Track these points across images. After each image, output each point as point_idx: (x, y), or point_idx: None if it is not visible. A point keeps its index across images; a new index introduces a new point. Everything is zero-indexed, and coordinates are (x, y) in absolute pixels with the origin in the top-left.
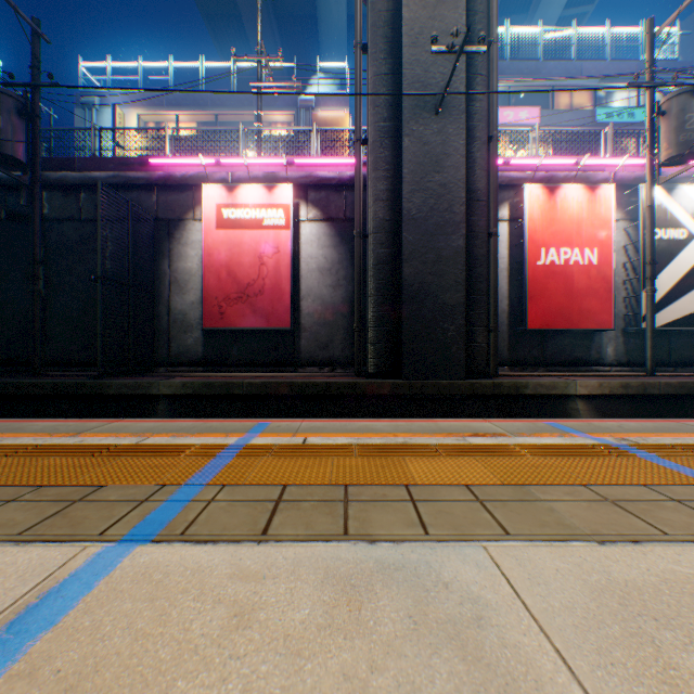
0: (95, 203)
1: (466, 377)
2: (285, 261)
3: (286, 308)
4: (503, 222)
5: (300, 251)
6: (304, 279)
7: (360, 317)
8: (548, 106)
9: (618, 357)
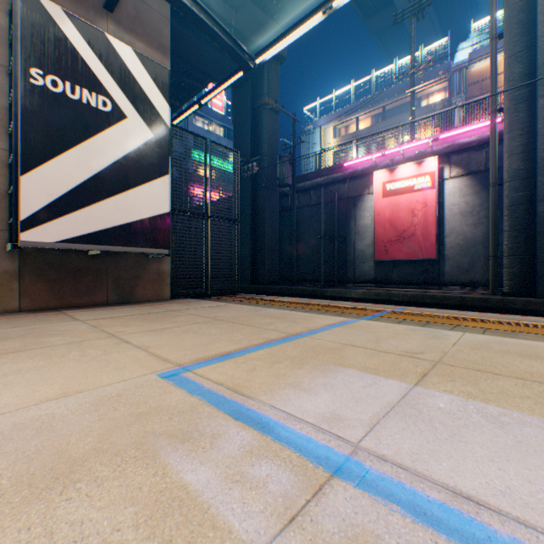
0: (317, 195)
1: None
2: (430, 212)
3: (431, 244)
4: None
5: (443, 201)
6: (446, 222)
7: (494, 248)
8: None
9: None
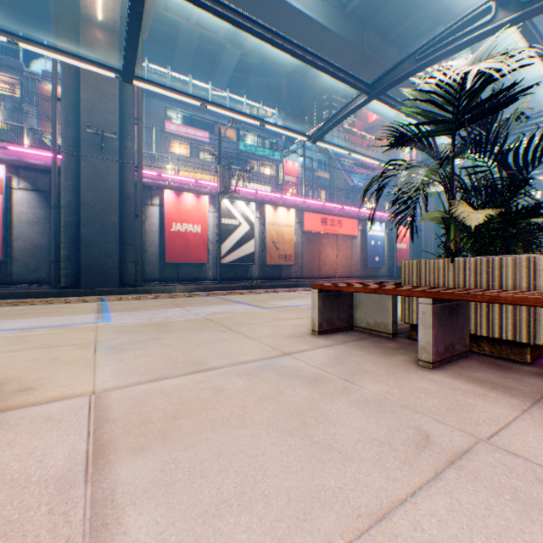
0: None
1: (123, 287)
2: None
3: (0, 246)
4: (157, 206)
5: (14, 208)
6: (17, 227)
7: (57, 254)
8: (216, 133)
9: (215, 276)
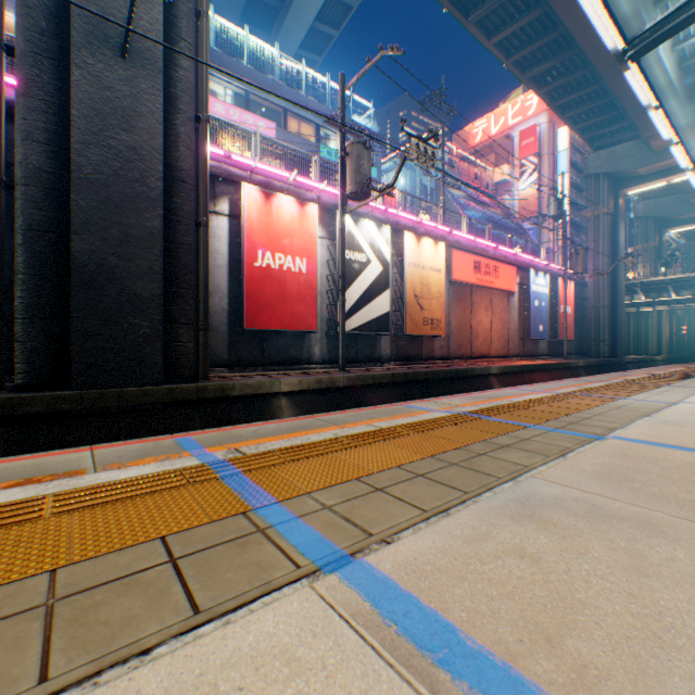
0: None
1: (169, 382)
2: None
3: None
4: (225, 217)
5: None
6: None
7: (2, 303)
8: (284, 127)
9: (324, 356)
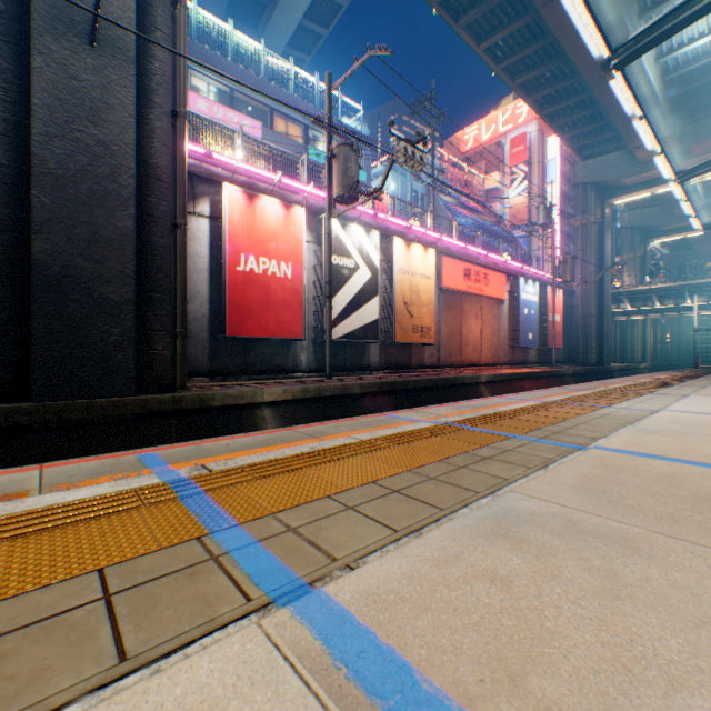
0: None
1: (143, 393)
2: None
3: None
4: (205, 219)
5: None
6: None
7: None
8: (271, 127)
9: (311, 364)
